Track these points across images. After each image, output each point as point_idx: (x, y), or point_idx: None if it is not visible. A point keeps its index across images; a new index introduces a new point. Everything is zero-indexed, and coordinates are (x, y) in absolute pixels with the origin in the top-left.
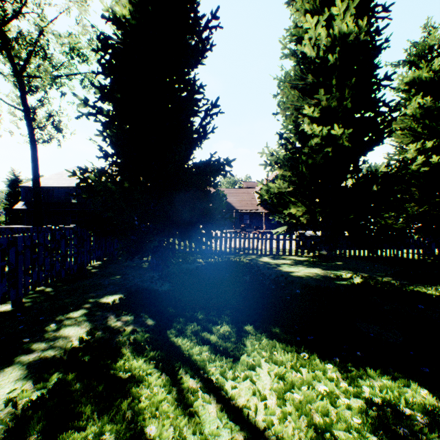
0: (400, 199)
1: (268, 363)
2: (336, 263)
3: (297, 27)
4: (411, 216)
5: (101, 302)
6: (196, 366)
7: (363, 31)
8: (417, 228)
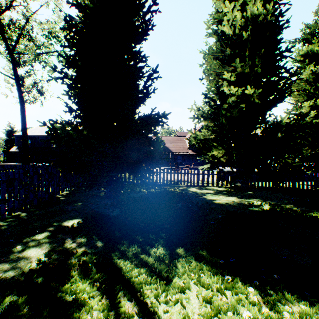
0: (298, 144)
1: (197, 285)
2: (248, 193)
3: (218, 12)
4: (305, 156)
5: (62, 225)
6: (133, 289)
7: (270, 13)
8: (309, 166)
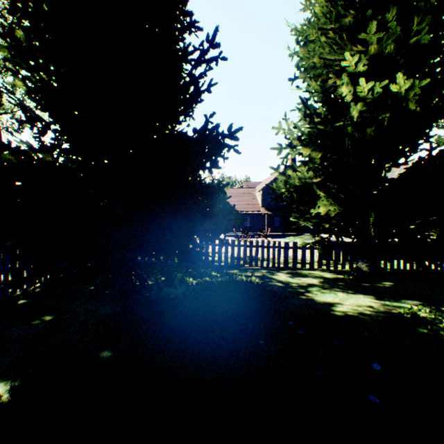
0: None
1: None
2: (385, 284)
3: None
4: None
5: None
6: None
7: None
8: None
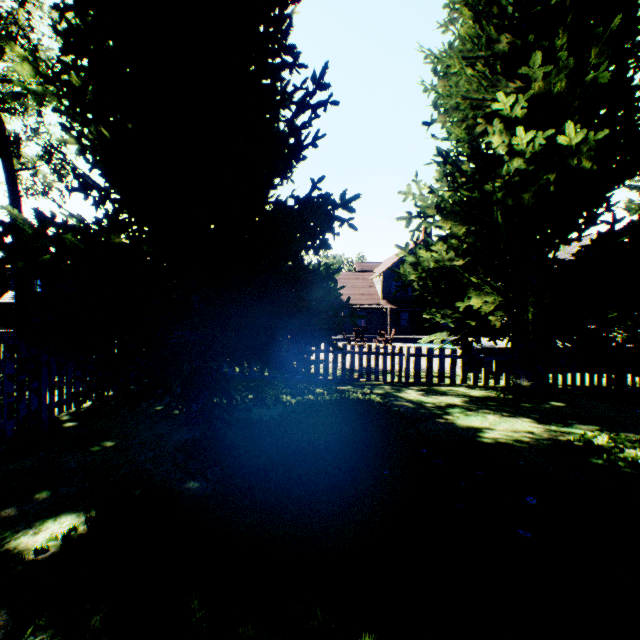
0: None
1: None
2: (552, 405)
3: None
4: None
5: (9, 549)
6: None
7: None
8: None
